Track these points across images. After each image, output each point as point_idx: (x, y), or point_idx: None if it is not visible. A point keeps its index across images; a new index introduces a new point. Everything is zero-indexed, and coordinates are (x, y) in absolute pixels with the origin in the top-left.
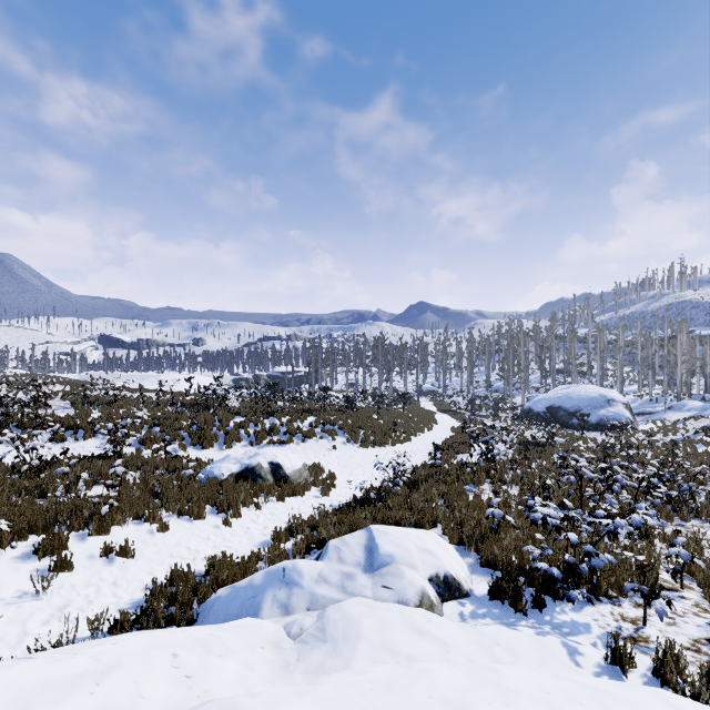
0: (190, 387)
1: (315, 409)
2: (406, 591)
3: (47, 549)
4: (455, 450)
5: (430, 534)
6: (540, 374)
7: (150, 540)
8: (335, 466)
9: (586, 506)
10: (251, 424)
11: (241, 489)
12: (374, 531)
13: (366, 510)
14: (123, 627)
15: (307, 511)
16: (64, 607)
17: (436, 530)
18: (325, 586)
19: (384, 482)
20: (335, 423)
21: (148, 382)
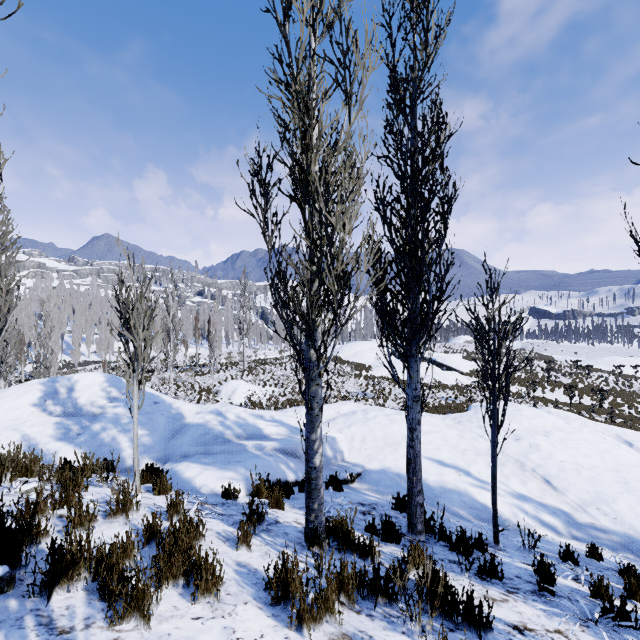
0: (635, 372)
1: None
2: None
3: None
4: None
5: None
6: None
7: None
8: None
9: None
10: None
11: None
12: None
13: None
14: None
15: None
16: None
17: None
18: None
19: None
20: None
21: (593, 361)
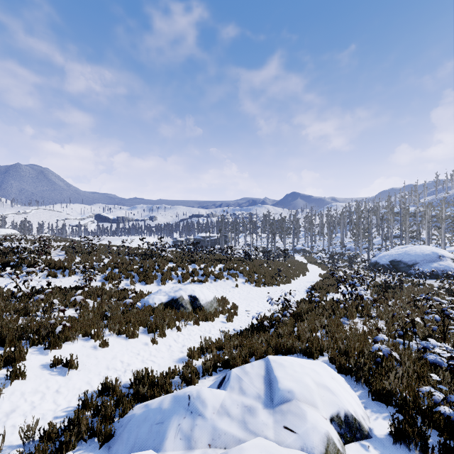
0: (143, 244)
1: (223, 259)
2: (310, 437)
3: (7, 360)
4: (325, 290)
5: (324, 367)
6: (381, 238)
7: (92, 354)
8: (237, 299)
9: (448, 340)
10: (179, 268)
11: (167, 315)
12: (272, 363)
13: (261, 336)
14: (51, 437)
15: (216, 334)
16: (11, 412)
17: (323, 359)
18: (227, 419)
19: (274, 312)
20: (237, 268)
21: (118, 241)
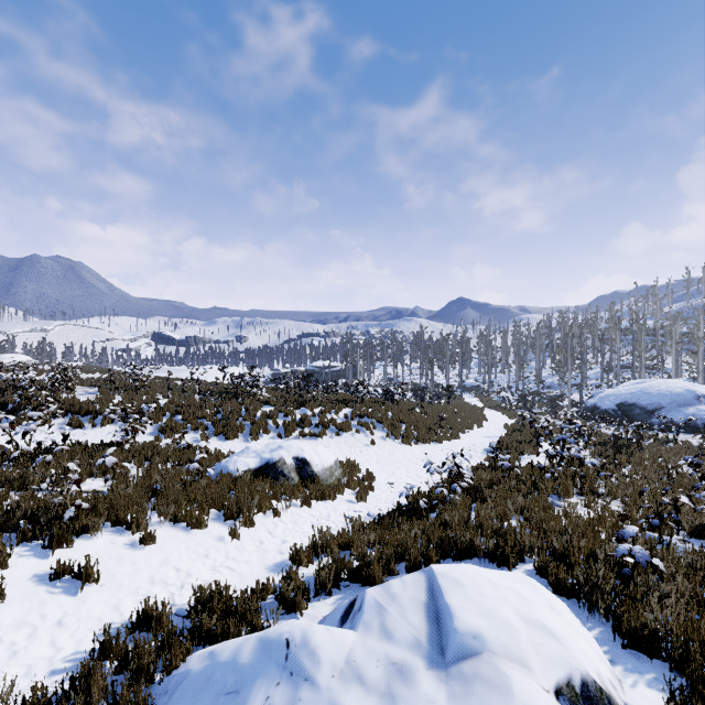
0: (224, 377)
1: (351, 400)
2: None
3: None
4: (517, 450)
5: (534, 586)
6: (600, 369)
7: (127, 556)
8: (373, 464)
9: None
10: (280, 414)
11: (257, 489)
12: (439, 578)
13: (416, 526)
14: None
15: (339, 521)
16: None
17: (525, 567)
18: (358, 690)
19: (434, 486)
20: (373, 415)
21: (186, 373)
